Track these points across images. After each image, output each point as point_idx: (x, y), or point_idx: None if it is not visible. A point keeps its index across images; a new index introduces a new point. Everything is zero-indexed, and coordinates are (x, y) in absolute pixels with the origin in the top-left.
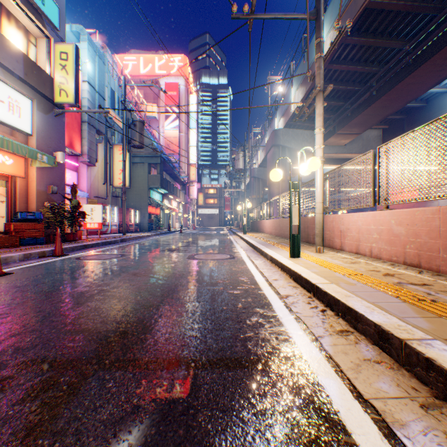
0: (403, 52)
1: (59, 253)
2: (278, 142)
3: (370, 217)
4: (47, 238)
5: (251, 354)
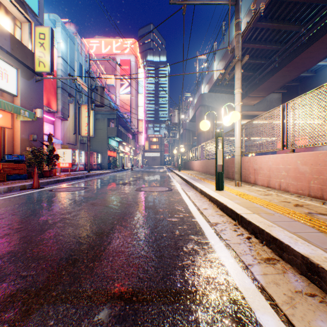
0: (299, 34)
1: (36, 186)
2: (204, 103)
3: (279, 158)
4: (28, 174)
5: (189, 284)
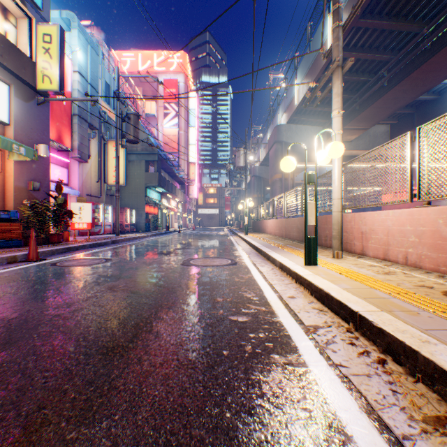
0: (420, 36)
1: (33, 258)
2: (281, 139)
3: (405, 216)
4: (26, 240)
5: None
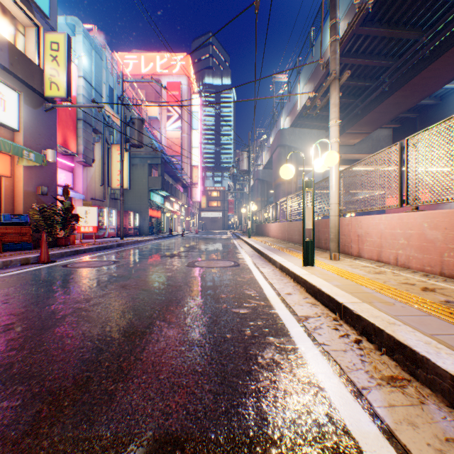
0: (419, 44)
1: (44, 260)
2: (284, 142)
3: (395, 220)
4: (35, 243)
5: (269, 425)
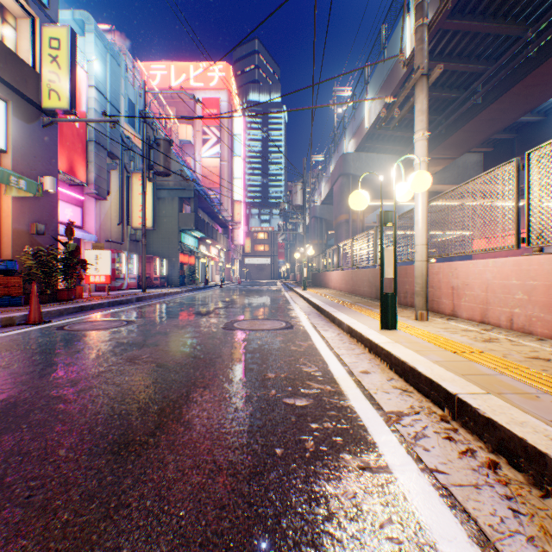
0: (523, 41)
1: (34, 320)
2: (347, 170)
3: (510, 266)
4: (27, 297)
5: None
